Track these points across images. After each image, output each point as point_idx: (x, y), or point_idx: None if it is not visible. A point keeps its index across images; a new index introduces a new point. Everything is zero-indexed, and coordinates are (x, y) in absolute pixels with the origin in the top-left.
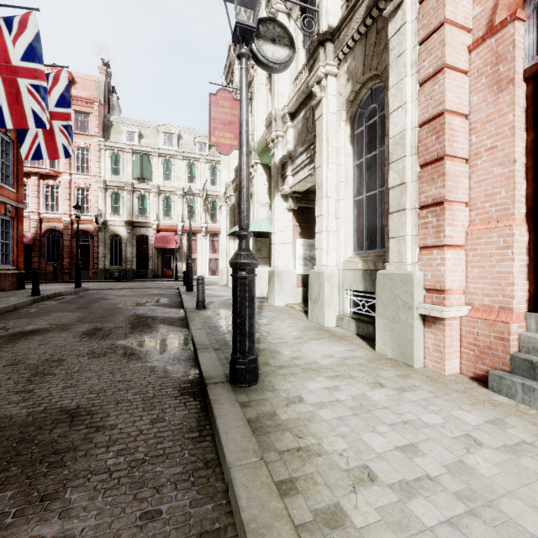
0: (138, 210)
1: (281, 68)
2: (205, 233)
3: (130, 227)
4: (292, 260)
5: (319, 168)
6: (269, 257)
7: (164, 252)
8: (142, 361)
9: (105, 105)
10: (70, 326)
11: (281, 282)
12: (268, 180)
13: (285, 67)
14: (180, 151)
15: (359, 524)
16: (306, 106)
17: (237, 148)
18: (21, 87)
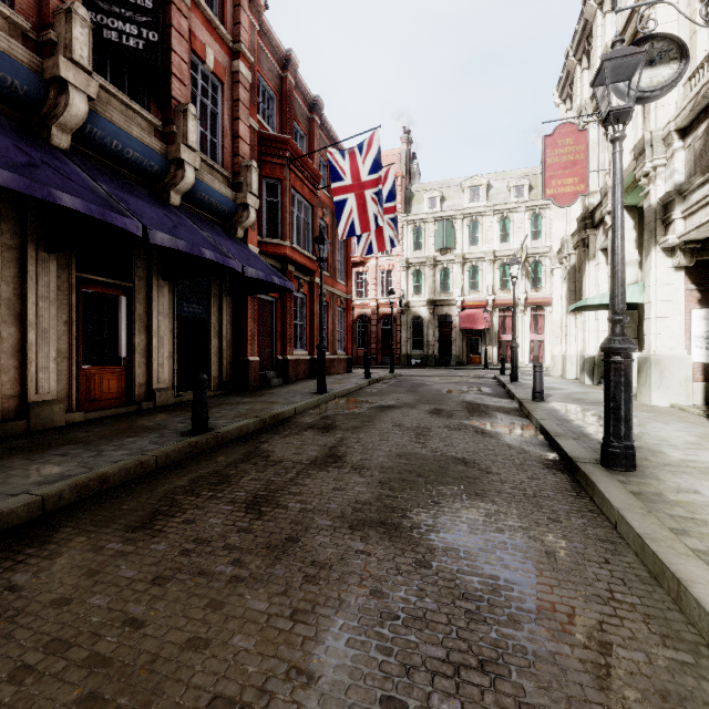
0: (440, 286)
1: (663, 92)
2: (524, 306)
3: (432, 307)
4: (683, 341)
5: None
6: (637, 337)
7: (469, 334)
8: (495, 438)
9: (406, 176)
10: (414, 405)
11: (661, 373)
12: (636, 227)
13: (670, 88)
14: (489, 205)
15: None
16: None
17: (583, 194)
18: (367, 198)
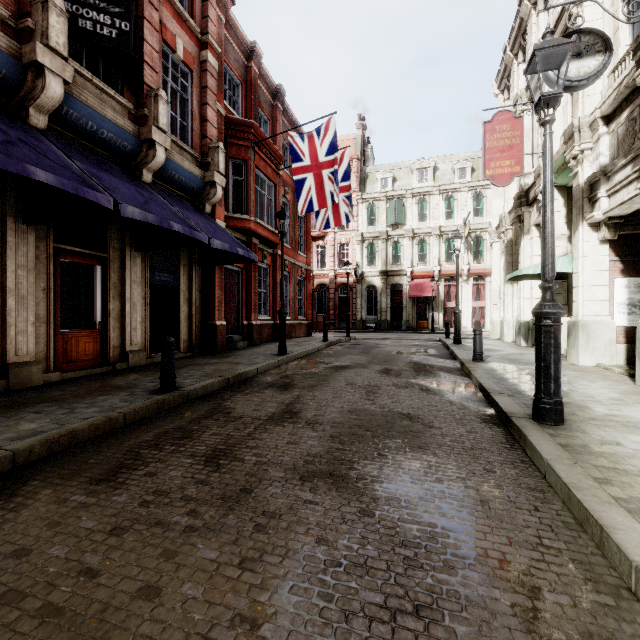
0: (391, 258)
1: (589, 82)
2: (466, 276)
3: (384, 277)
4: (608, 307)
5: None
6: (567, 304)
7: (418, 301)
8: (438, 395)
9: (361, 159)
10: (366, 365)
11: (588, 336)
12: (566, 204)
13: (596, 78)
14: (436, 186)
15: None
16: (632, 103)
17: (519, 175)
18: (325, 177)
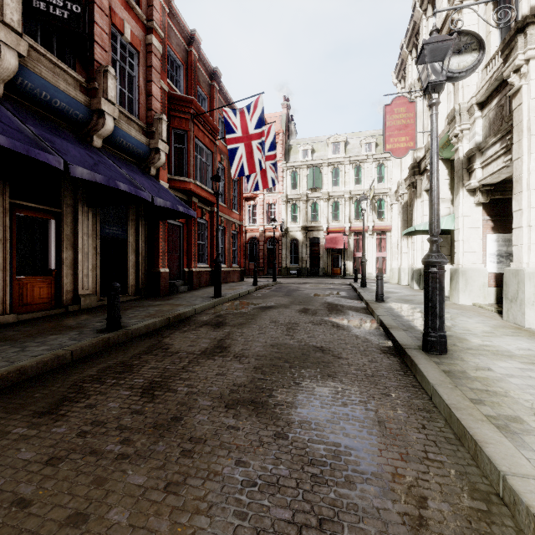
0: (311, 216)
1: (467, 74)
2: (371, 231)
3: (305, 231)
4: (482, 257)
5: (518, 160)
6: (450, 255)
7: (332, 252)
8: (347, 331)
9: (286, 133)
10: (288, 306)
11: (466, 281)
12: (449, 174)
13: (472, 71)
14: (347, 157)
15: (534, 426)
16: (500, 93)
17: (413, 149)
18: (254, 147)
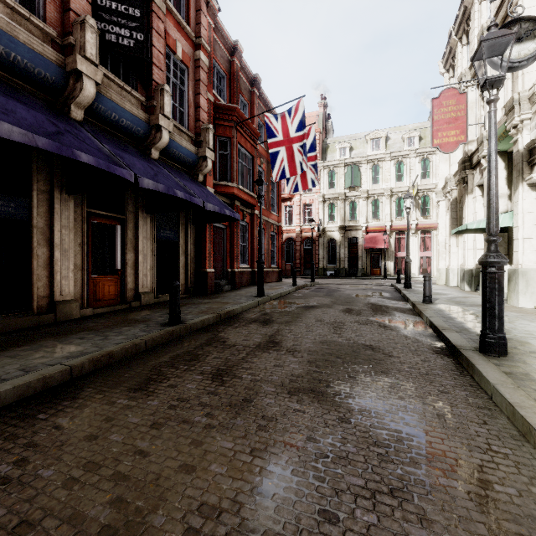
0: (349, 216)
1: (529, 62)
2: (415, 230)
3: (343, 231)
4: None
5: None
6: (507, 254)
7: (372, 252)
8: (395, 331)
9: (323, 132)
10: (331, 306)
11: (527, 282)
12: (506, 167)
13: (535, 59)
14: (388, 153)
15: None
16: None
17: (464, 143)
18: (295, 150)
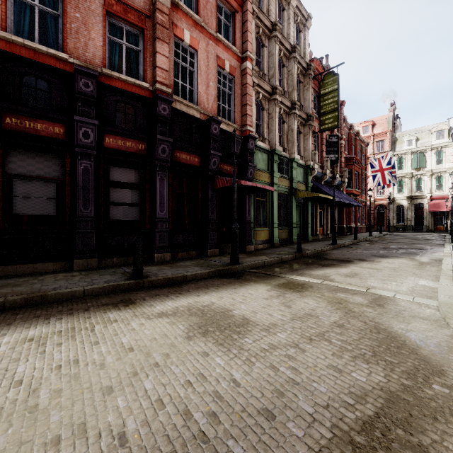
0: (415, 188)
1: None
2: None
3: (410, 200)
4: None
5: None
6: None
7: (436, 214)
8: (430, 242)
9: (392, 129)
10: (405, 239)
11: None
12: None
13: None
14: (450, 141)
15: None
16: None
17: None
18: (385, 173)
